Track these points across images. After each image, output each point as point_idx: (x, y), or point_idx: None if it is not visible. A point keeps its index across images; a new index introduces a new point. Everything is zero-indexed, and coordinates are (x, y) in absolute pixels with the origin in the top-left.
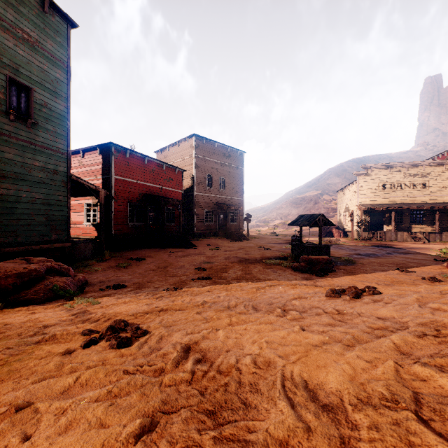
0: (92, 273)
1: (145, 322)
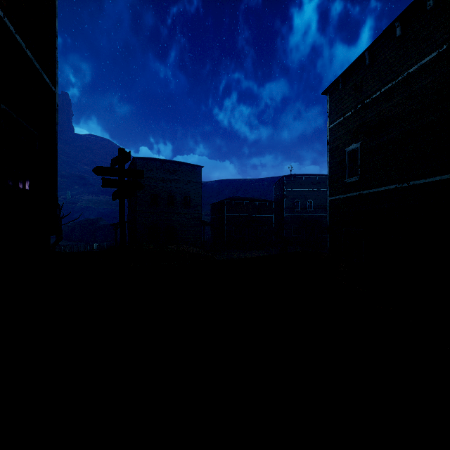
0: None
1: None
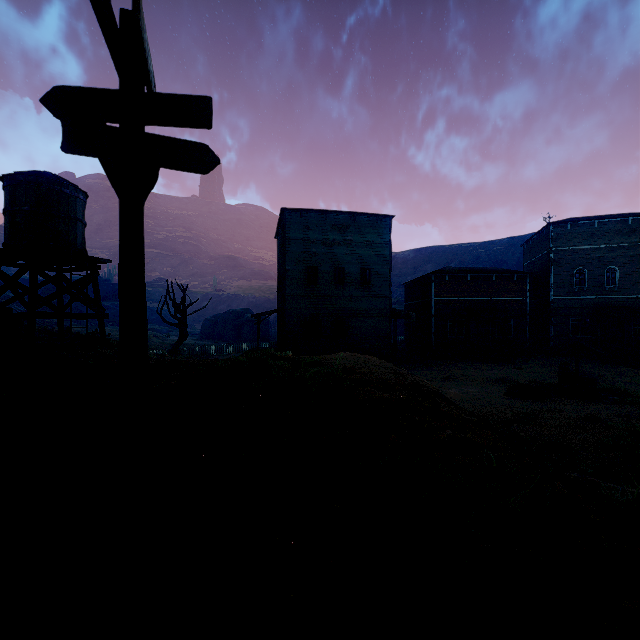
0: None
1: None
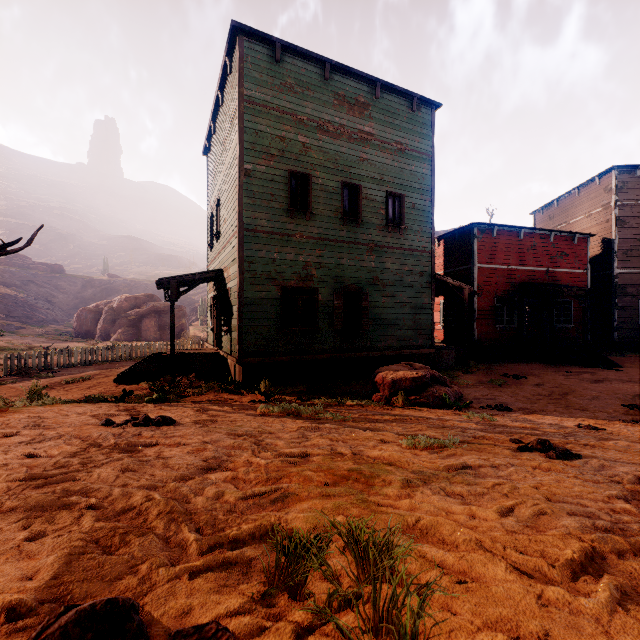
0: (462, 386)
1: (569, 449)
